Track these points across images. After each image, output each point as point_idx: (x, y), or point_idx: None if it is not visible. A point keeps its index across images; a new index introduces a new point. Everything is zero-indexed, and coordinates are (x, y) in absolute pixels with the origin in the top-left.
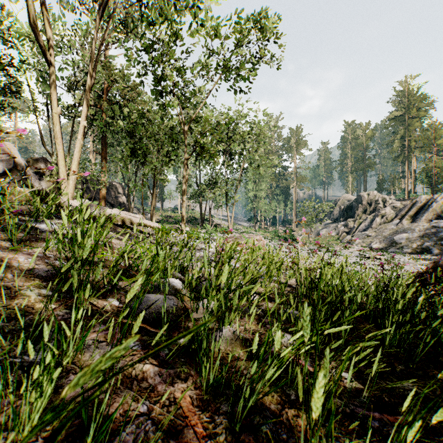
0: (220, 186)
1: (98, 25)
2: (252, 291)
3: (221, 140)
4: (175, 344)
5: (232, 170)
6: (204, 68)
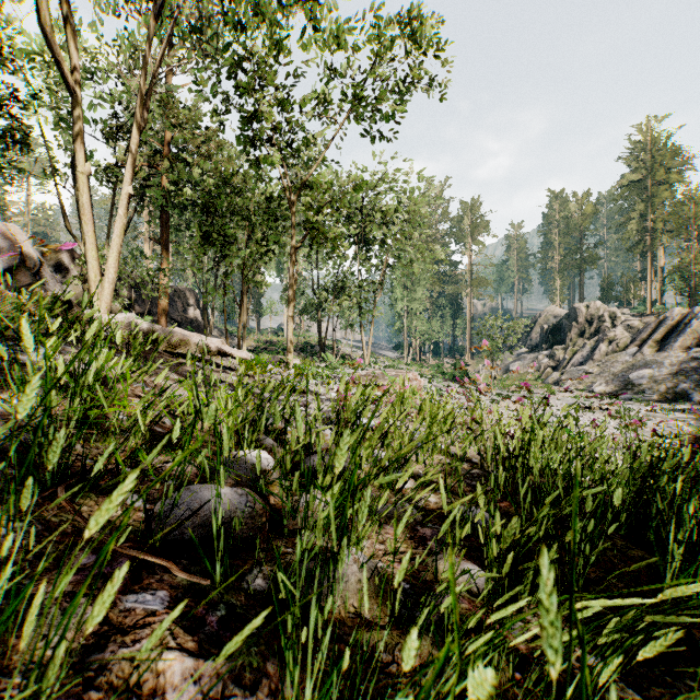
0: (350, 293)
1: (151, 31)
2: (401, 480)
3: (351, 219)
4: (243, 591)
5: (369, 268)
6: (324, 101)
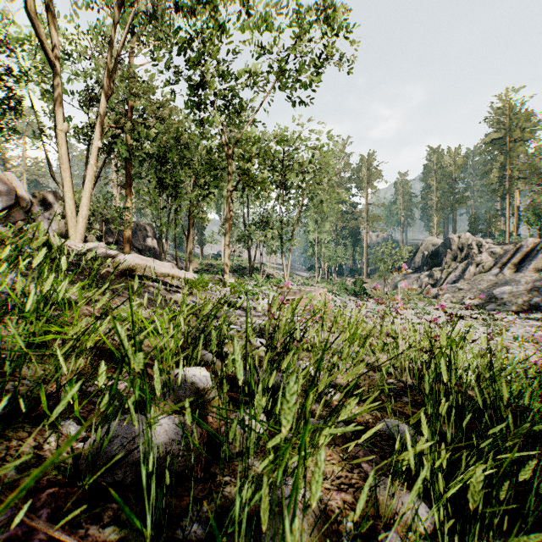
0: (273, 227)
1: (116, 18)
2: (343, 413)
3: (274, 169)
4: (177, 541)
5: (288, 207)
6: (253, 74)
